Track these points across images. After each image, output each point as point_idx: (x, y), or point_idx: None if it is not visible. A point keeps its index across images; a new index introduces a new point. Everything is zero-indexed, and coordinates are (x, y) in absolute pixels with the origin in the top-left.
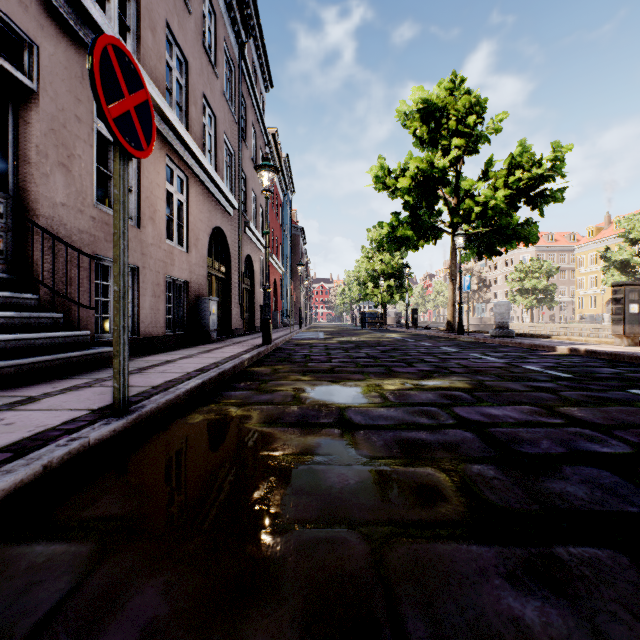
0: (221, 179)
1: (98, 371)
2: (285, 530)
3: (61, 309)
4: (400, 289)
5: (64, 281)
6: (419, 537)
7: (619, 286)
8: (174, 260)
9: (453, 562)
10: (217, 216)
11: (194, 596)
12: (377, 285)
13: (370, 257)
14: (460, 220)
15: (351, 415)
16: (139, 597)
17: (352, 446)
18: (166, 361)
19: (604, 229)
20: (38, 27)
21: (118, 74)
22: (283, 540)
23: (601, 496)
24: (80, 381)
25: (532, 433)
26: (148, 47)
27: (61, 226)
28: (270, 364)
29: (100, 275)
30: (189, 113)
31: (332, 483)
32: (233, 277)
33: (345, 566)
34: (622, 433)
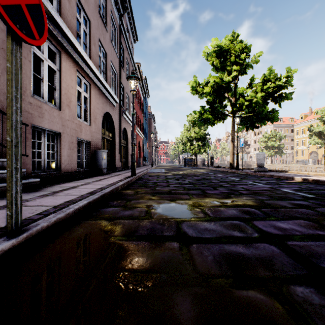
0: (109, 86)
1: (27, 194)
2: None
3: None
4: (204, 146)
5: None
6: None
7: None
8: (82, 129)
9: None
10: (107, 106)
11: None
12: (192, 144)
13: (188, 130)
14: (237, 109)
15: (185, 228)
16: None
17: (189, 261)
18: (72, 187)
19: (308, 115)
20: None
21: None
22: None
23: None
24: None
25: (321, 247)
26: (66, 9)
27: None
28: (134, 188)
29: (36, 136)
30: (91, 49)
31: (176, 315)
32: (116, 139)
33: None
34: None
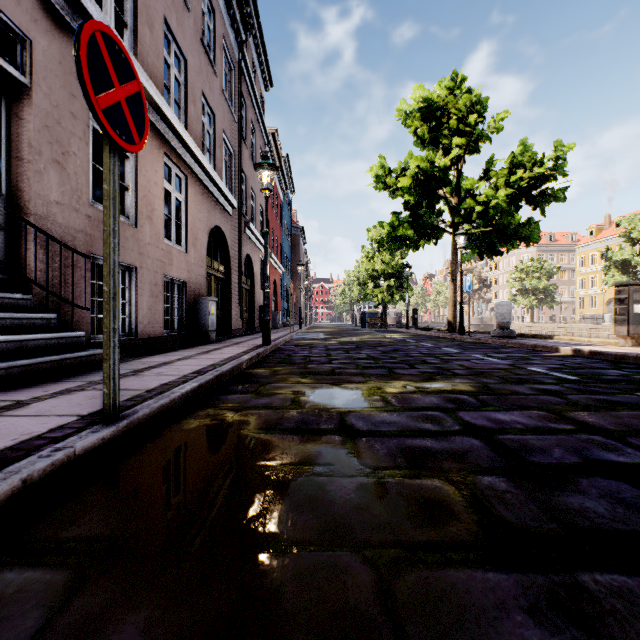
0: (220, 178)
1: (92, 373)
2: (282, 553)
3: (55, 310)
4: (400, 289)
5: (58, 281)
6: (429, 562)
7: (623, 286)
8: (172, 260)
9: (468, 593)
10: (216, 215)
11: (178, 636)
12: (377, 285)
13: (370, 257)
14: (461, 220)
15: (352, 420)
16: (116, 637)
17: (354, 455)
18: (163, 363)
19: (605, 229)
20: (31, 21)
21: (107, 63)
22: (280, 566)
23: (623, 513)
24: (73, 384)
25: (543, 440)
26: (146, 44)
27: (55, 225)
28: (269, 365)
29: (96, 275)
30: (188, 111)
31: (333, 497)
32: (232, 277)
33: (348, 598)
34: (637, 440)
